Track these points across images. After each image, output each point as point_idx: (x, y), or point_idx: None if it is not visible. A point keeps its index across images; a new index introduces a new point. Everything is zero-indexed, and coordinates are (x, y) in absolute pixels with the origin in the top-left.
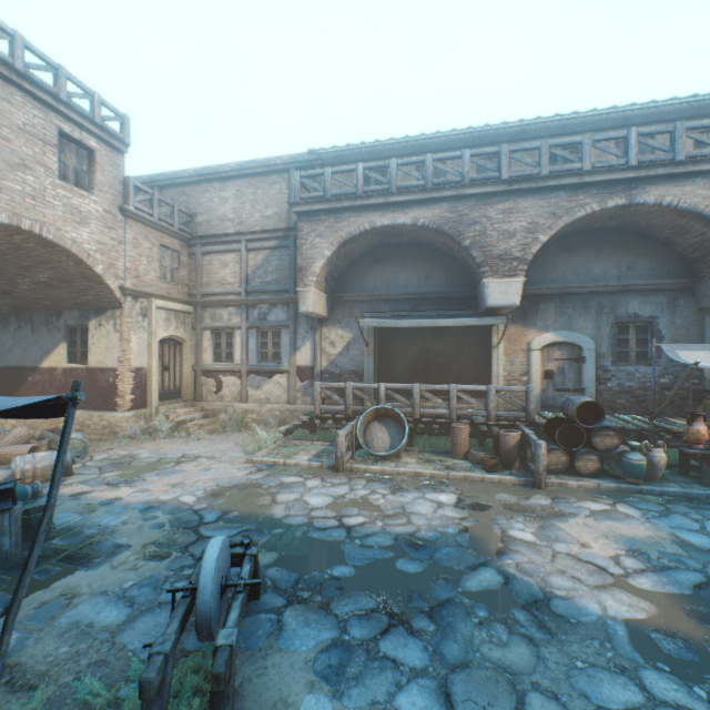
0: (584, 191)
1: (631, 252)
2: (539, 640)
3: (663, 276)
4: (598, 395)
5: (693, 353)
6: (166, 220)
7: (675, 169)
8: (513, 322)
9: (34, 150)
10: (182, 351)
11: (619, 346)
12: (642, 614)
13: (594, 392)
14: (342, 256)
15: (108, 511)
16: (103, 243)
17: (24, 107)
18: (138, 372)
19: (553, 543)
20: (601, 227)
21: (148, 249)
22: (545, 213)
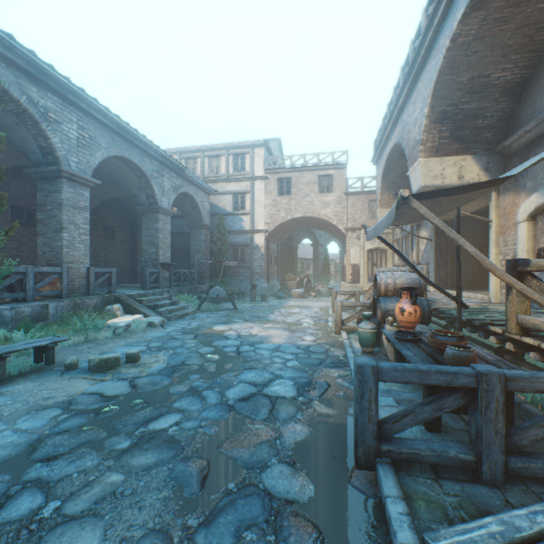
0: (441, 33)
1: None
2: (211, 321)
3: None
4: None
5: None
6: (369, 187)
7: None
8: (506, 191)
9: (310, 188)
10: (386, 255)
11: None
12: (215, 328)
13: None
14: (398, 180)
15: (278, 302)
16: (336, 211)
17: (307, 176)
18: (354, 266)
19: (261, 327)
20: None
21: (360, 206)
22: (426, 83)
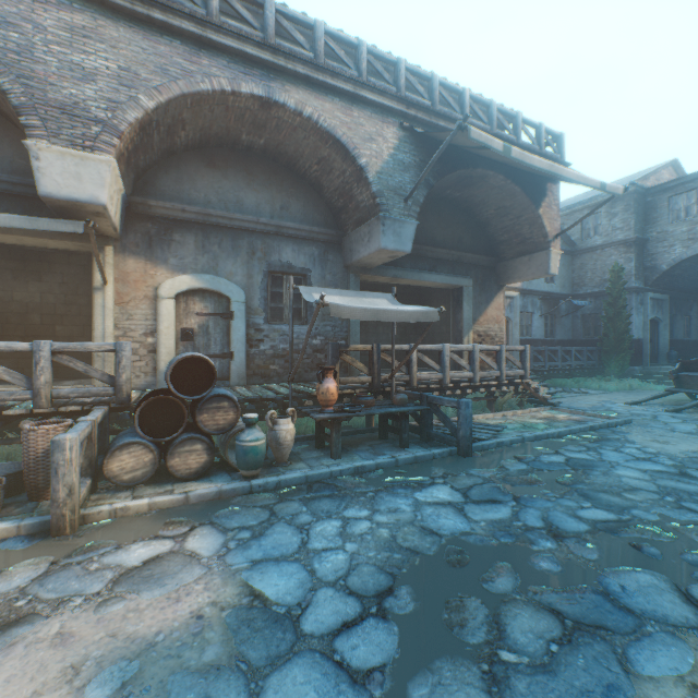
0: (211, 55)
1: (286, 189)
2: None
3: (317, 225)
4: (251, 361)
5: (331, 297)
6: None
7: (315, 73)
8: (132, 253)
9: None
10: None
11: (274, 301)
12: None
13: (245, 356)
14: None
15: None
16: None
17: None
18: None
19: None
20: (252, 146)
21: None
22: (151, 63)
